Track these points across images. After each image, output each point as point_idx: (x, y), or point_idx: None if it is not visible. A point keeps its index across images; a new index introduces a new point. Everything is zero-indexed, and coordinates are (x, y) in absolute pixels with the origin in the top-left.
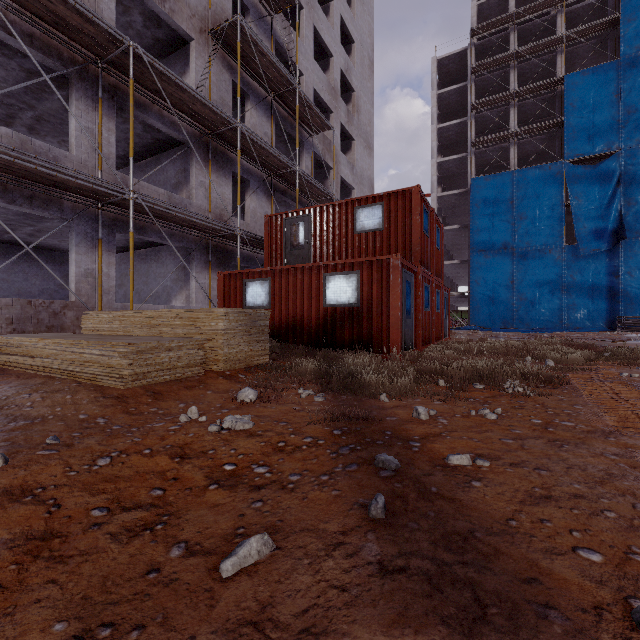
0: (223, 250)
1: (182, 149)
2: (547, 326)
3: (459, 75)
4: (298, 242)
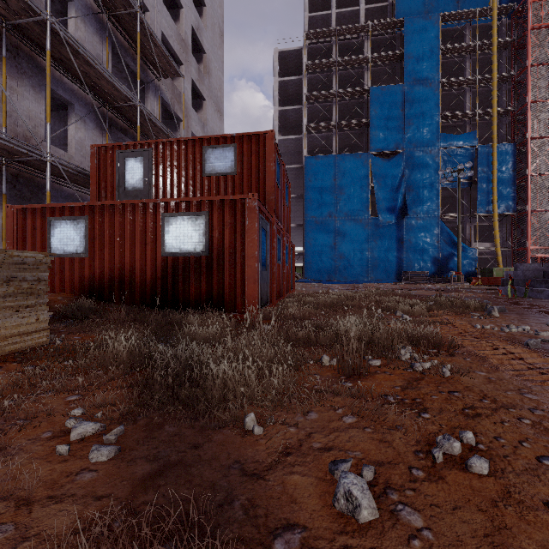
0: (30, 182)
1: None
2: (359, 279)
3: (295, 70)
4: (135, 181)
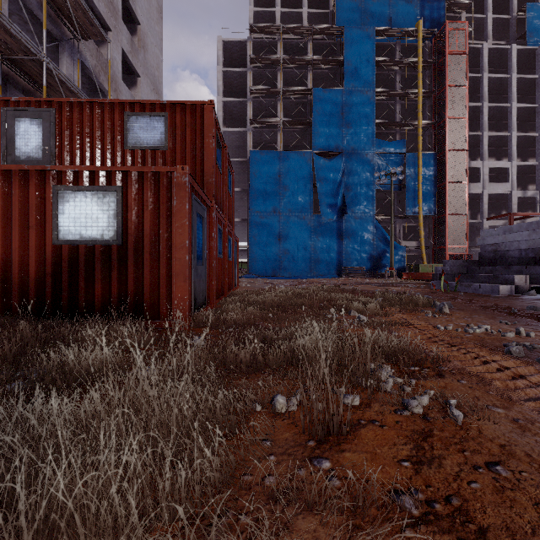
0: None
1: None
2: (302, 274)
3: (240, 62)
4: (31, 148)
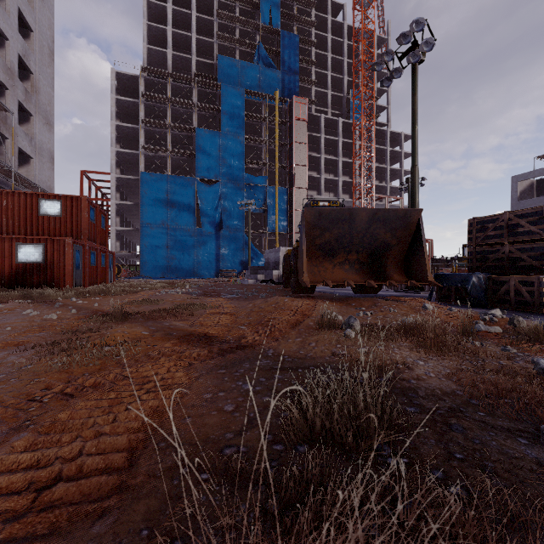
0: None
1: None
2: (187, 275)
3: (134, 90)
4: None
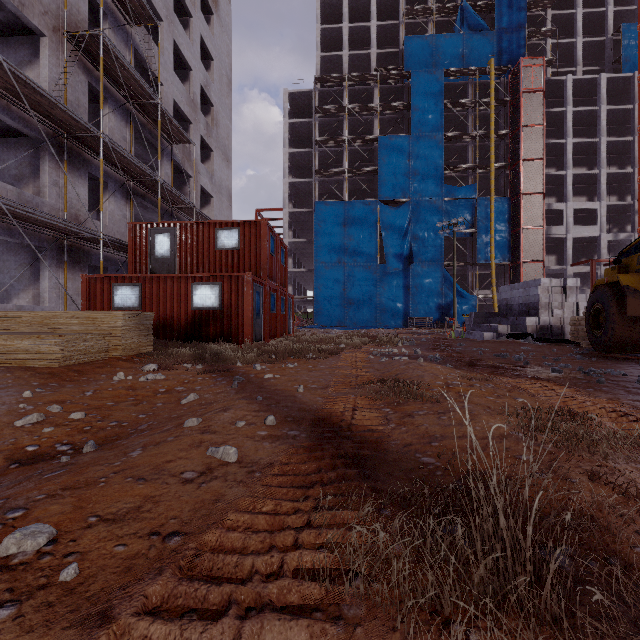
0: (79, 250)
1: (27, 141)
2: (368, 325)
3: (307, 110)
4: (164, 251)
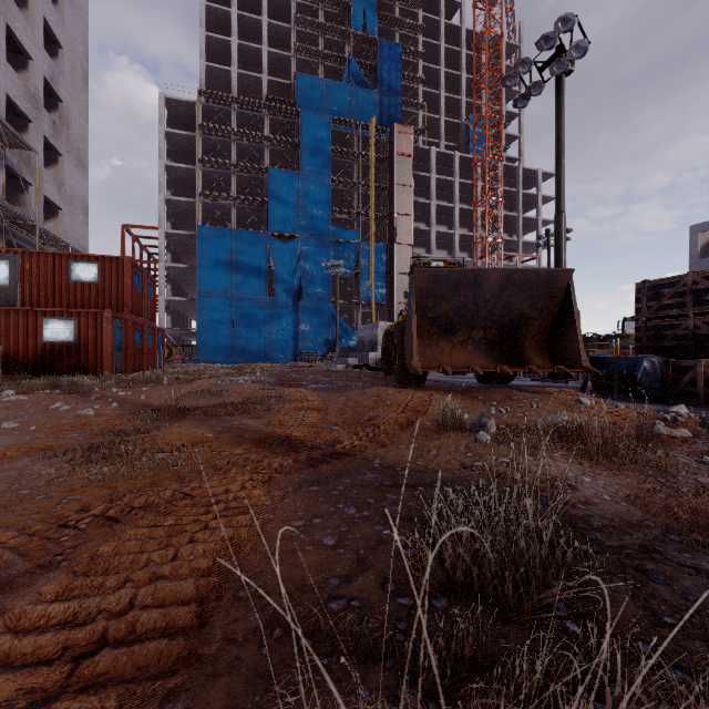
0: None
1: None
2: (257, 359)
3: (189, 120)
4: (1, 279)
